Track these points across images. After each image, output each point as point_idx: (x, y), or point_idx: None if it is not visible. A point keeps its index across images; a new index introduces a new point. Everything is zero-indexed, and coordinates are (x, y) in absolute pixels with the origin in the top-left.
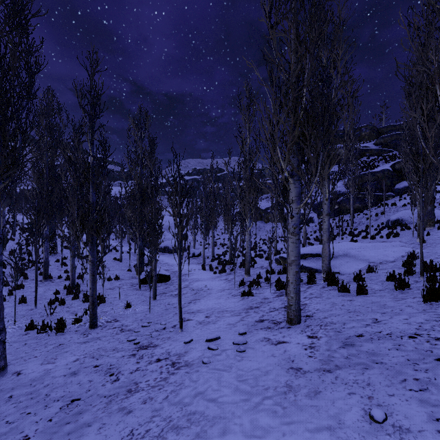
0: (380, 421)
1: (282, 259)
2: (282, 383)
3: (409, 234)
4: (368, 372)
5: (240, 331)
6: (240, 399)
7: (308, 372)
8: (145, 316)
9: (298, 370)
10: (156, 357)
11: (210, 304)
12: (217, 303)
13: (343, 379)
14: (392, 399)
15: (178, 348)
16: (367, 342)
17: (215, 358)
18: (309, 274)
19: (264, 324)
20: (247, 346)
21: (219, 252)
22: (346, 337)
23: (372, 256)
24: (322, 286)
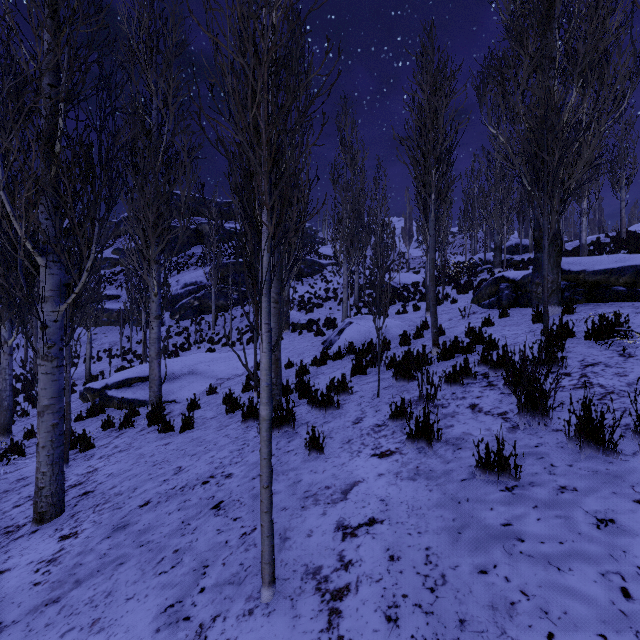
0: None
1: (89, 392)
2: None
3: None
4: (120, 569)
5: None
6: None
7: (9, 627)
8: None
9: None
10: None
11: None
12: None
13: (73, 605)
14: (128, 605)
15: None
16: (149, 512)
17: None
18: (128, 412)
19: None
20: None
21: None
22: (125, 515)
23: (222, 371)
24: (141, 428)
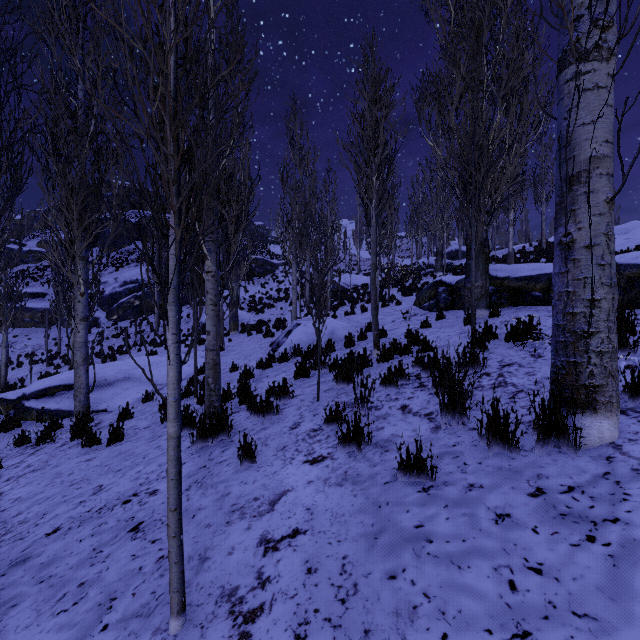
0: None
1: (2, 403)
2: None
3: None
4: (11, 613)
5: None
6: None
7: None
8: None
9: None
10: None
11: None
12: None
13: None
14: None
15: None
16: (57, 541)
17: None
18: (48, 425)
19: None
20: None
21: None
22: (27, 546)
23: (162, 376)
24: (63, 442)
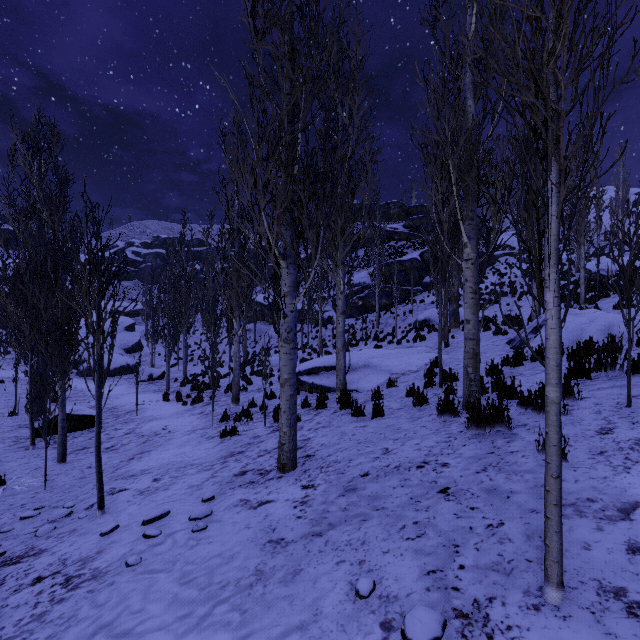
0: (366, 594)
1: None
2: (250, 570)
3: (435, 337)
4: (365, 525)
5: (205, 496)
6: (175, 617)
7: (291, 543)
8: (33, 497)
9: (278, 543)
10: (34, 576)
11: (167, 457)
12: (179, 454)
13: (335, 542)
14: (386, 557)
15: (86, 547)
16: (372, 482)
17: (152, 552)
18: (319, 395)
19: (246, 478)
20: (212, 520)
21: (196, 371)
22: (350, 480)
23: (395, 366)
24: (334, 410)
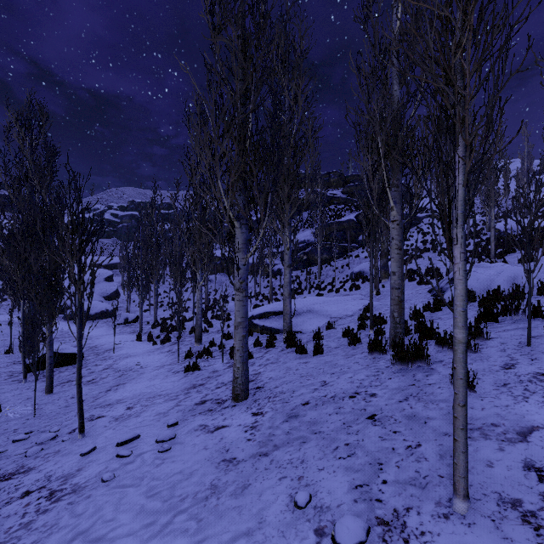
0: (303, 505)
1: None
2: (206, 485)
3: (368, 287)
4: (305, 446)
5: (170, 422)
6: (142, 525)
7: (242, 462)
8: (24, 423)
9: (230, 462)
10: (23, 490)
11: (139, 388)
12: (149, 386)
13: (278, 461)
14: (321, 473)
15: (68, 465)
16: (311, 410)
17: (124, 469)
18: (269, 336)
19: (205, 407)
20: (175, 442)
21: (165, 315)
22: (293, 408)
23: (334, 311)
24: (281, 349)
